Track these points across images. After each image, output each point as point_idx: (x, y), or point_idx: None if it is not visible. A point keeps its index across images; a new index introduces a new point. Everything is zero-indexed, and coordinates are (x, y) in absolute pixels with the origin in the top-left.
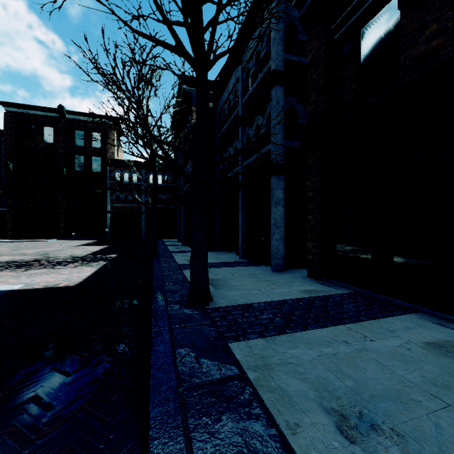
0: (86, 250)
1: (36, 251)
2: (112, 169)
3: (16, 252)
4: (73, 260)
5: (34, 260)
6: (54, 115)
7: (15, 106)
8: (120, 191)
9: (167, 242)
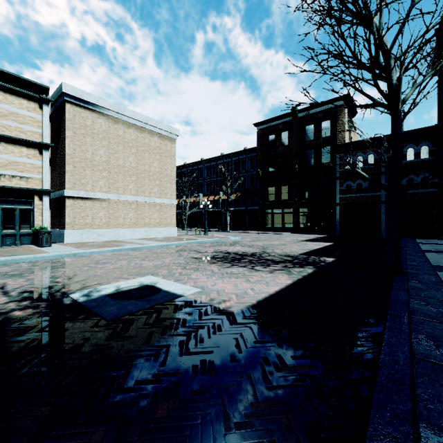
0: (305, 247)
1: (264, 243)
2: (342, 155)
3: (251, 243)
4: (280, 260)
5: (250, 254)
6: (288, 119)
7: (262, 123)
8: (351, 180)
9: (424, 244)
